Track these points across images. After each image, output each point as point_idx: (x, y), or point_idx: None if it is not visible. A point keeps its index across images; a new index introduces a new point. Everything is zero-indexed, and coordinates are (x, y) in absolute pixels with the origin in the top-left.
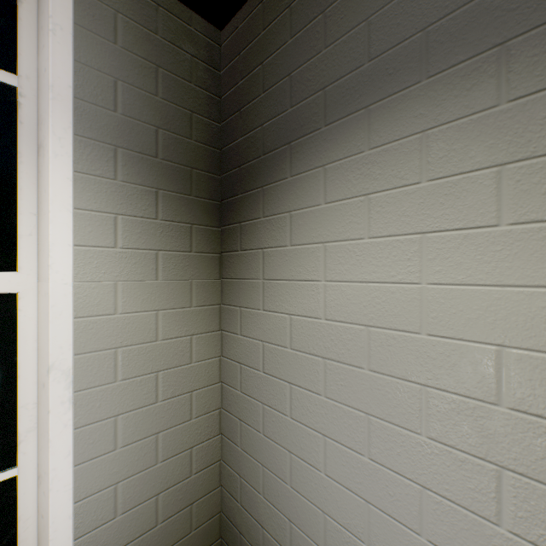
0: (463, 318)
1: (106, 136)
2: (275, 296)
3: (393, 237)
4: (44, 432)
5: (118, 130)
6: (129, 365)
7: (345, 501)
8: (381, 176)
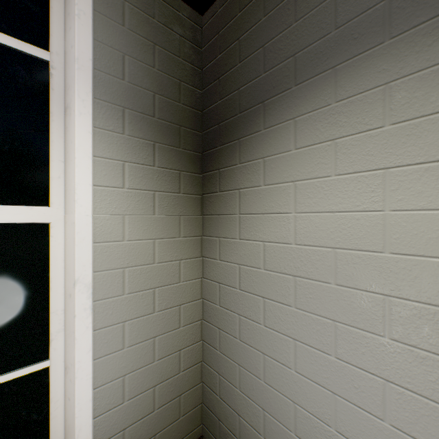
0: (424, 238)
1: (116, 99)
2: (250, 227)
3: (358, 173)
4: (71, 333)
5: (125, 94)
6: (133, 282)
7: (314, 393)
8: (347, 123)
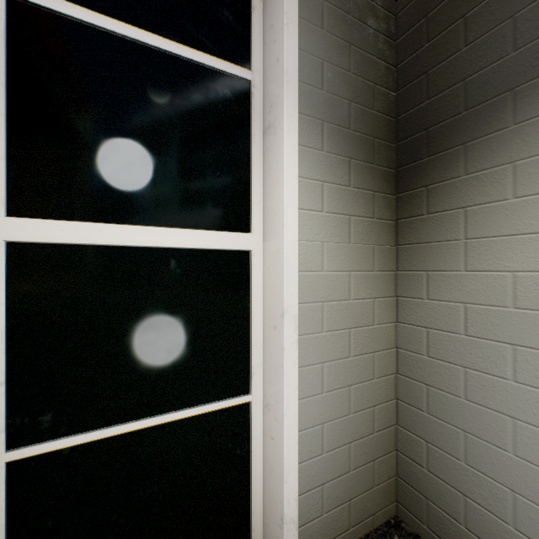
0: None
1: (316, 112)
2: (485, 254)
3: None
4: (275, 367)
5: (323, 106)
6: (330, 319)
7: None
8: None
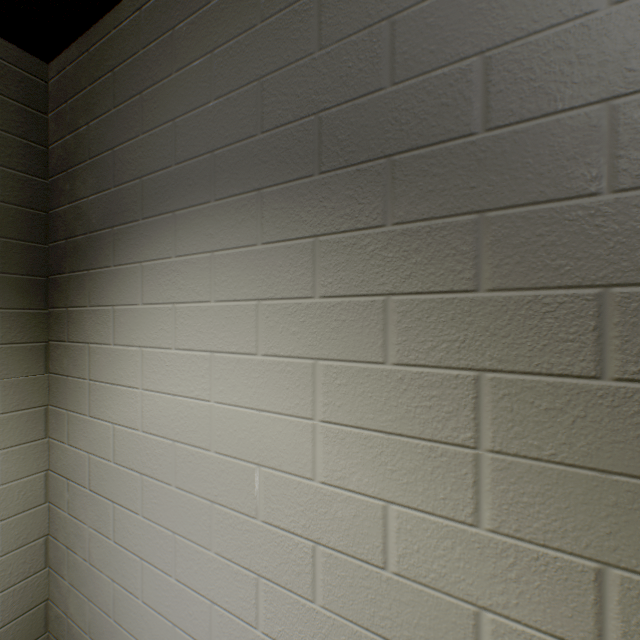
0: (237, 438)
1: None
2: (100, 401)
3: (193, 352)
4: None
5: None
6: None
7: (158, 627)
8: (185, 287)
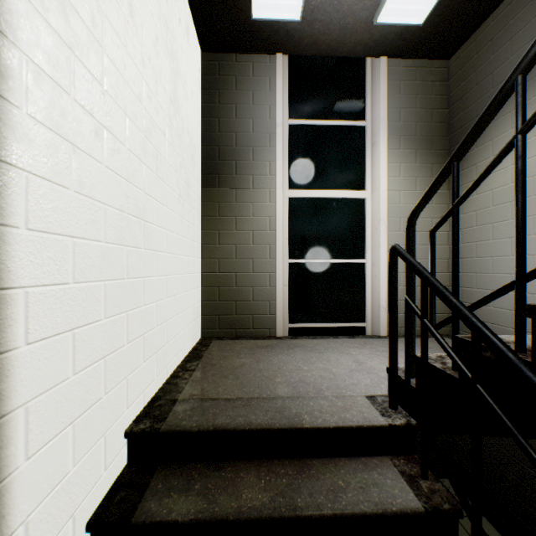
0: None
1: (396, 133)
2: (482, 185)
3: None
4: (376, 245)
5: (400, 129)
6: (404, 226)
7: None
8: None
